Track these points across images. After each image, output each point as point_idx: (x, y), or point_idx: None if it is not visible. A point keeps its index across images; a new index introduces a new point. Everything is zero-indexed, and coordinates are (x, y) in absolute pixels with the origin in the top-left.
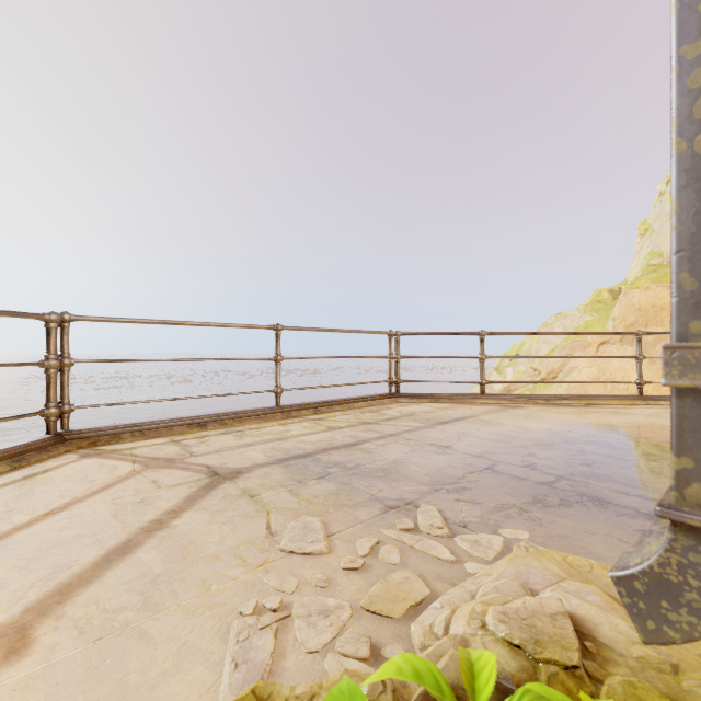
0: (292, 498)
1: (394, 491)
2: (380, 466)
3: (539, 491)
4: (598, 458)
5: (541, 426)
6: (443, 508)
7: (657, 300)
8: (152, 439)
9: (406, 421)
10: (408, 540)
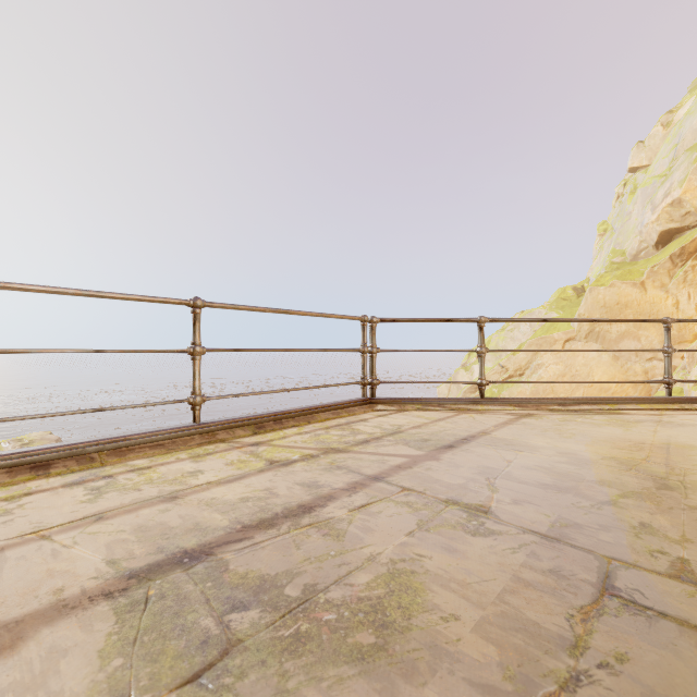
0: None
1: None
2: (362, 591)
3: None
4: None
5: (594, 450)
6: None
7: (622, 297)
8: None
9: (393, 444)
10: None
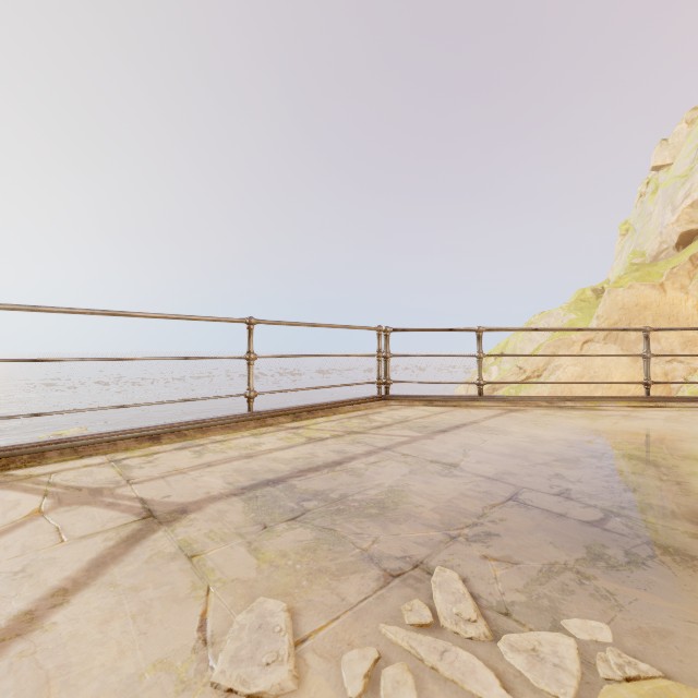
0: (250, 559)
1: (395, 541)
2: (373, 496)
3: (590, 537)
4: (641, 480)
5: (555, 435)
6: (467, 575)
7: (640, 299)
8: (86, 458)
9: (400, 429)
10: (425, 653)
